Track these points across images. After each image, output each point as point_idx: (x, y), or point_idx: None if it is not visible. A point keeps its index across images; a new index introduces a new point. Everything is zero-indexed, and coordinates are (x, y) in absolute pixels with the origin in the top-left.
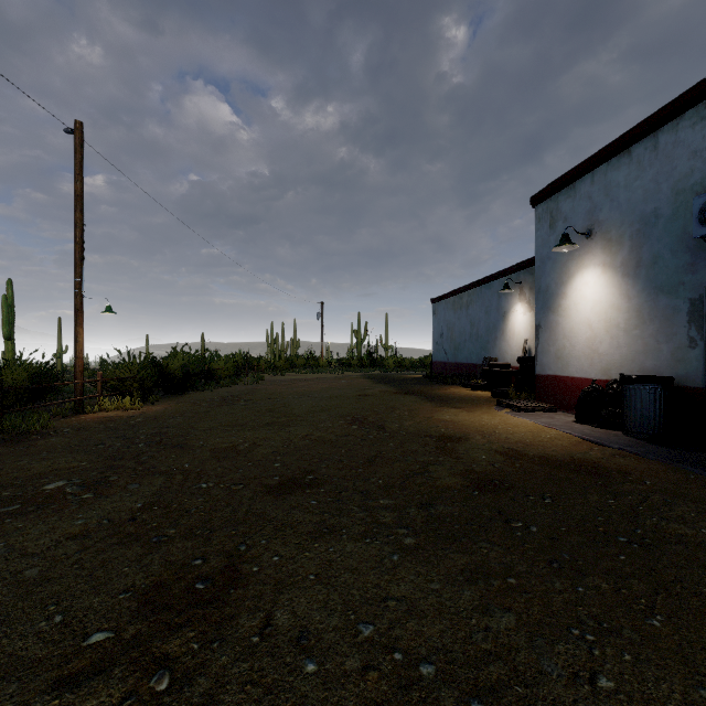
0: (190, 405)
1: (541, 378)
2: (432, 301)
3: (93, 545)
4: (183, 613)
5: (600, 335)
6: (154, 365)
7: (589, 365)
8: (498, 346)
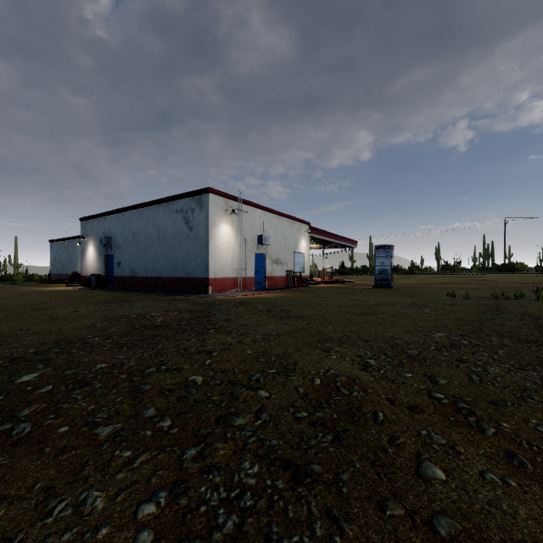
0: None
1: (82, 277)
2: (50, 241)
3: None
4: None
5: (93, 264)
6: None
7: (91, 272)
8: (79, 266)
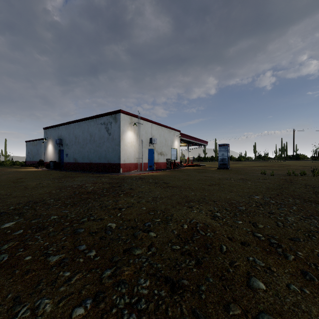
0: None
1: (45, 163)
2: (26, 141)
3: None
4: None
5: (51, 155)
6: None
7: (50, 160)
8: (43, 156)
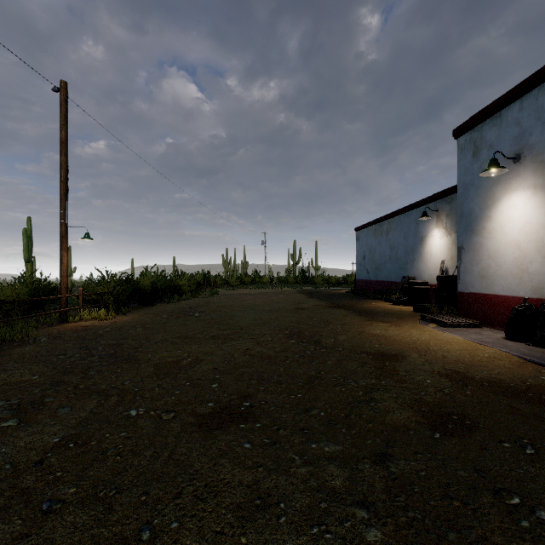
0: (152, 316)
1: (463, 296)
2: (356, 229)
3: None
4: None
5: (530, 255)
6: (128, 282)
7: (517, 284)
8: (415, 267)
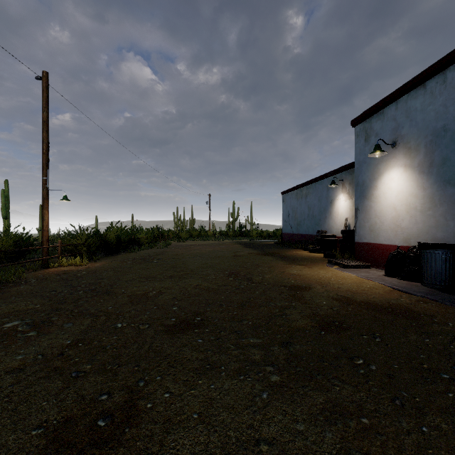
0: (119, 262)
1: (358, 245)
2: (282, 193)
3: (25, 378)
4: (82, 454)
5: (402, 215)
6: (97, 235)
7: (394, 236)
8: (327, 223)
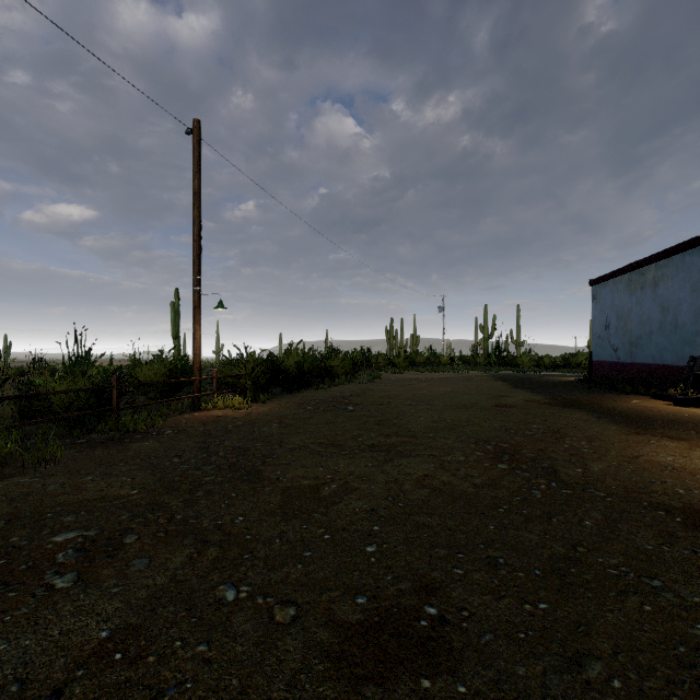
0: (294, 407)
1: None
2: (592, 283)
3: None
4: None
5: None
6: (269, 362)
7: None
8: None
